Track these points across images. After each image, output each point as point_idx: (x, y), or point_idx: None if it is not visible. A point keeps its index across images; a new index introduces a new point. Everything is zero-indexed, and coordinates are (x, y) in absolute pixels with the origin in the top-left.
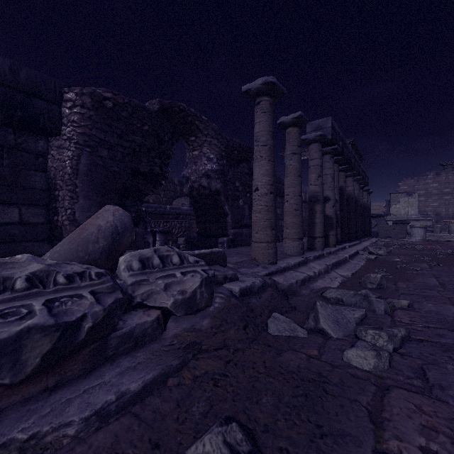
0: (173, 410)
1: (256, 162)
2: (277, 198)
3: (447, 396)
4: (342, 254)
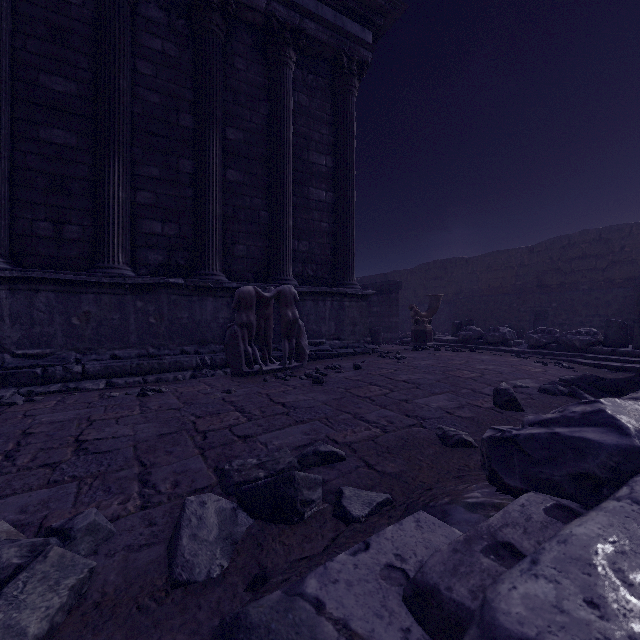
0: None
1: None
2: None
3: (319, 436)
4: None
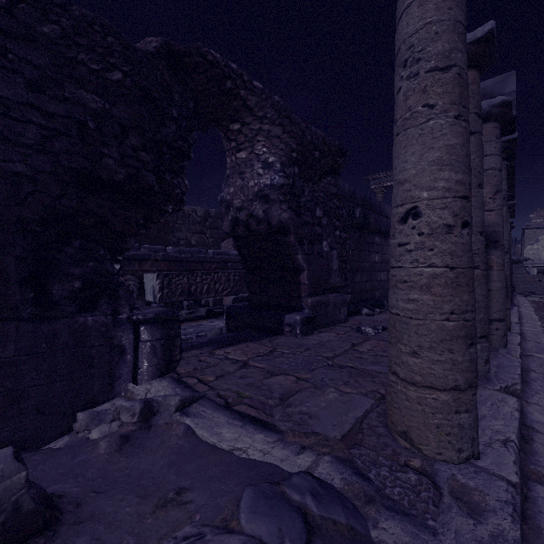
0: None
1: (409, 126)
2: (374, 237)
3: None
4: (539, 351)
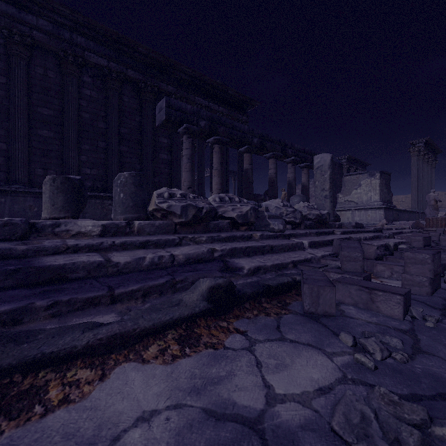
0: None
1: None
2: None
3: None
4: None
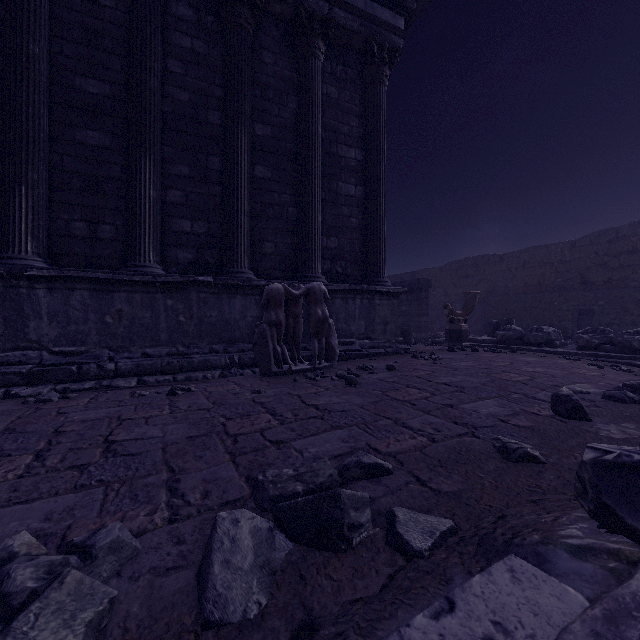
0: (571, 480)
1: None
2: None
3: (359, 444)
4: None
